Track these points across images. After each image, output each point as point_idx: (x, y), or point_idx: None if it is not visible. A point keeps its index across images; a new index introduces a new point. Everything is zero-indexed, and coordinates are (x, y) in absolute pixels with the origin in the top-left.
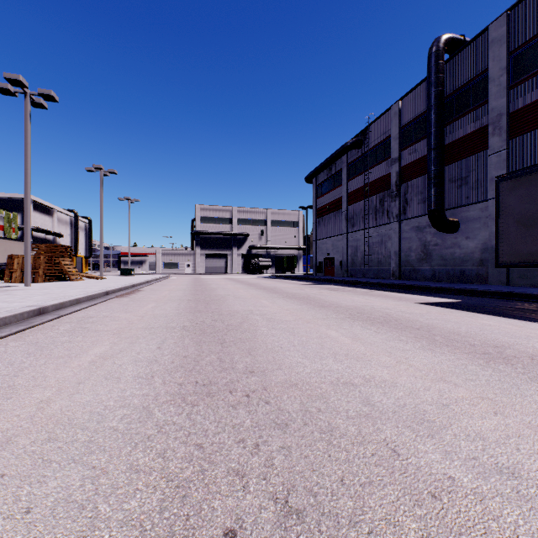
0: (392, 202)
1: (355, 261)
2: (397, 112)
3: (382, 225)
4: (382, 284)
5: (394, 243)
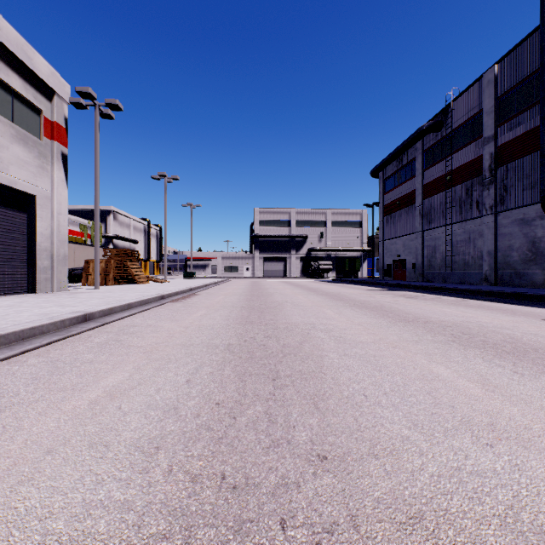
0: (485, 190)
1: (432, 263)
2: (491, 79)
3: (470, 220)
4: (473, 291)
5: (487, 241)
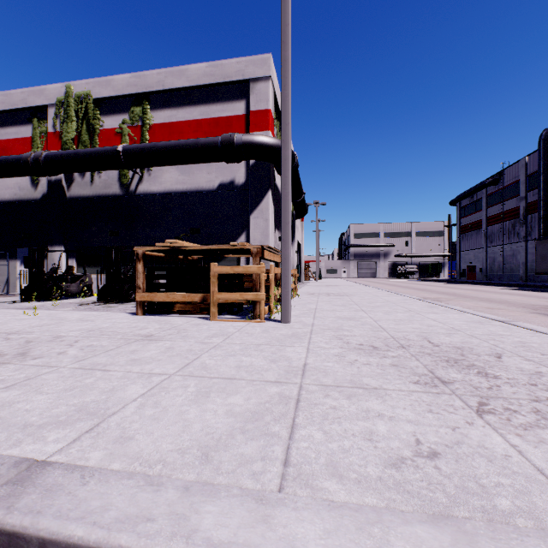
0: (520, 227)
1: (492, 268)
2: (523, 165)
3: (513, 243)
4: (501, 284)
5: (521, 256)
